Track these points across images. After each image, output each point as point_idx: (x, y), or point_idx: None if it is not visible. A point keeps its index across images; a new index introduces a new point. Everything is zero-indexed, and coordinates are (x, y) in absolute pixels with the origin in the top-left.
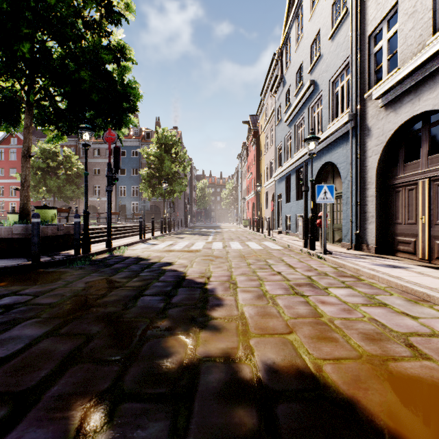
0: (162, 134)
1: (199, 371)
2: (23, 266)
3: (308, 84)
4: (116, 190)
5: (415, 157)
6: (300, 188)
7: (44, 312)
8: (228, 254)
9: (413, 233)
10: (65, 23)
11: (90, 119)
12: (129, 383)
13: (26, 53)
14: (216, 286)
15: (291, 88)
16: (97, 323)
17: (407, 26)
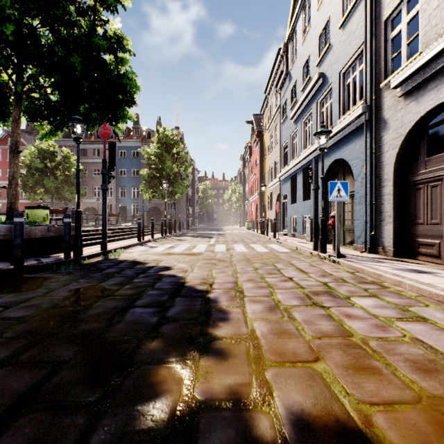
0: (163, 134)
1: (198, 425)
2: (4, 271)
3: (316, 77)
4: (116, 191)
5: (434, 152)
6: (307, 188)
7: (9, 329)
8: (232, 258)
9: (438, 234)
10: (54, 5)
11: (85, 112)
12: None
13: (9, 35)
14: (220, 295)
15: (297, 83)
16: (70, 345)
17: (431, 5)
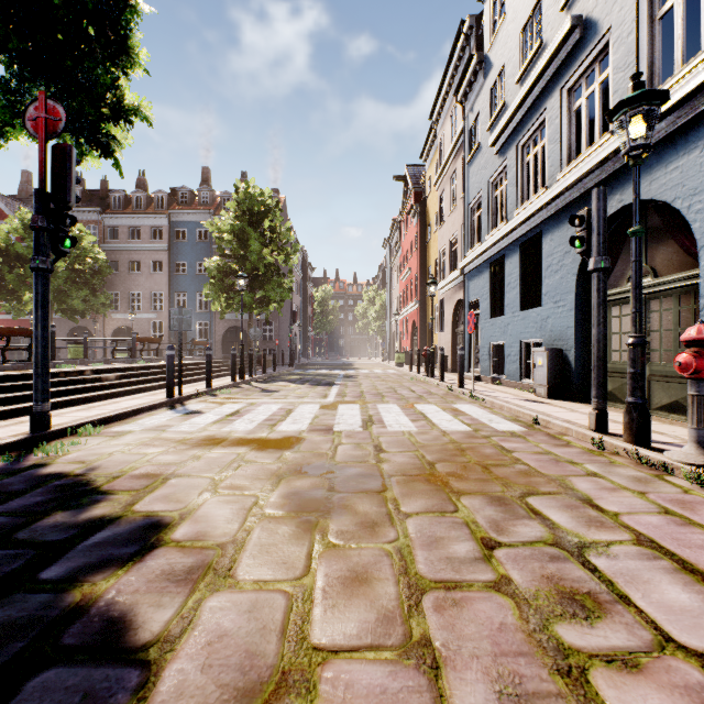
0: (245, 193)
1: None
2: None
3: (565, 27)
4: (169, 300)
5: None
6: (528, 283)
7: None
8: (383, 462)
9: None
10: None
11: (10, 83)
12: None
13: None
14: None
15: (506, 70)
16: None
17: None
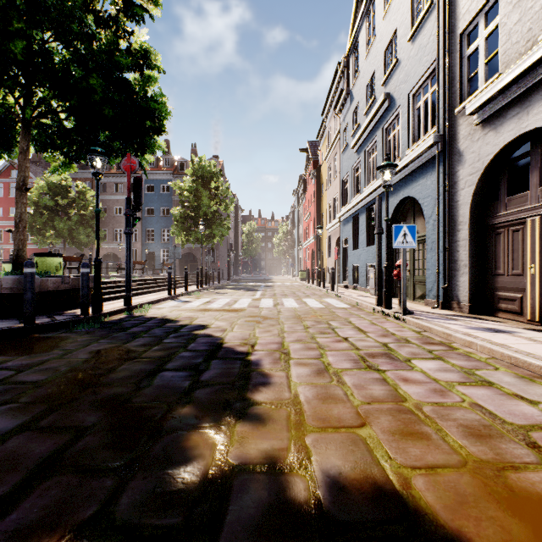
0: (198, 164)
1: (230, 487)
2: (12, 330)
3: (381, 98)
4: (142, 234)
5: (519, 190)
6: (371, 231)
7: (24, 394)
8: (280, 315)
9: (520, 287)
10: (70, 17)
11: (105, 142)
12: (124, 507)
13: (18, 54)
14: (262, 357)
15: (360, 105)
16: (94, 410)
17: (511, 18)
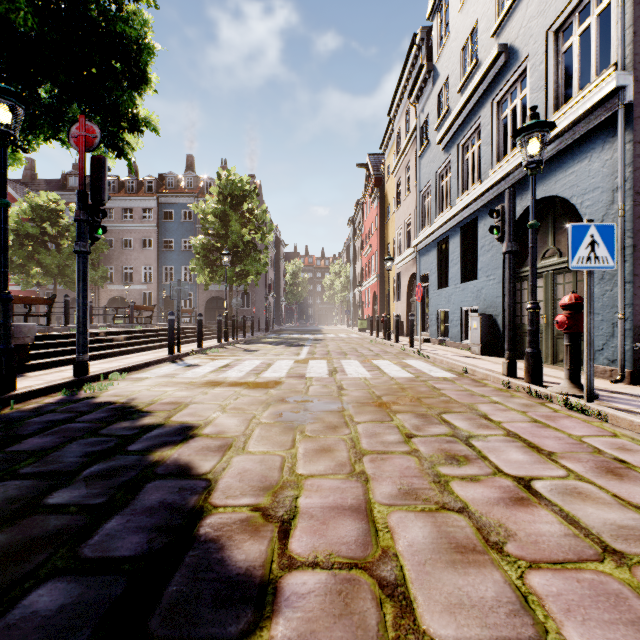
0: (226, 180)
1: None
2: None
3: (494, 52)
4: (158, 273)
5: None
6: (468, 260)
7: None
8: (343, 395)
9: None
10: None
11: (52, 105)
12: None
13: None
14: (313, 629)
15: (450, 80)
16: None
17: None
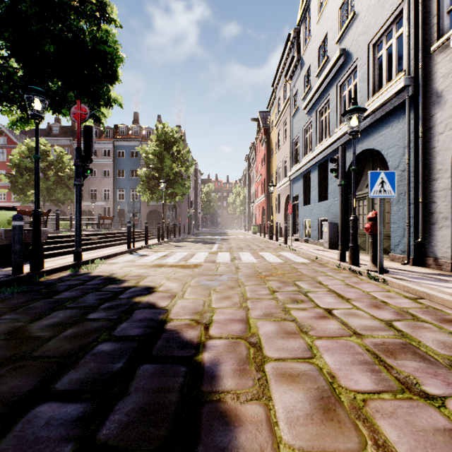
0: (162, 130)
1: None
2: None
3: (337, 54)
4: (114, 193)
5: None
6: (322, 187)
7: None
8: (239, 272)
9: None
10: None
11: (57, 92)
12: None
13: None
14: (220, 355)
15: (311, 68)
16: None
17: None
